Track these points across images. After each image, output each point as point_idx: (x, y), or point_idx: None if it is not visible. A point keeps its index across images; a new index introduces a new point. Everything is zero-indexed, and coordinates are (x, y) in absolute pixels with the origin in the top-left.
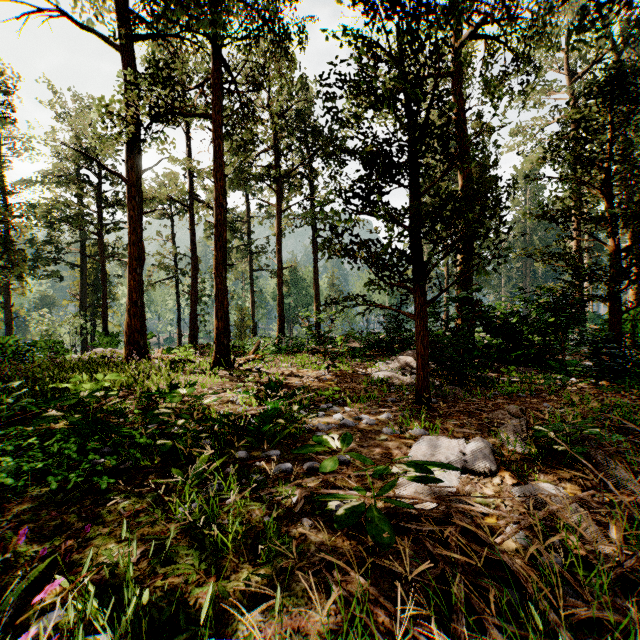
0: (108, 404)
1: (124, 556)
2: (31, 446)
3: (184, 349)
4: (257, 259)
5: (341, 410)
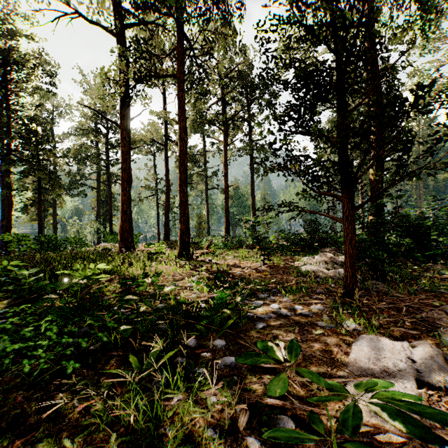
0: (93, 289)
1: None
2: (29, 323)
3: (159, 244)
4: (210, 181)
5: (277, 299)
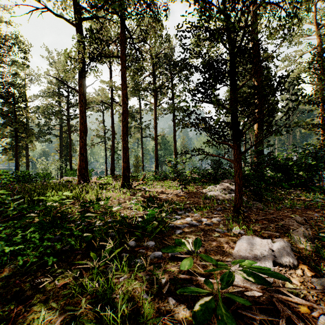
0: (61, 209)
1: (50, 322)
2: (18, 233)
3: (107, 177)
4: (144, 131)
5: (190, 215)
